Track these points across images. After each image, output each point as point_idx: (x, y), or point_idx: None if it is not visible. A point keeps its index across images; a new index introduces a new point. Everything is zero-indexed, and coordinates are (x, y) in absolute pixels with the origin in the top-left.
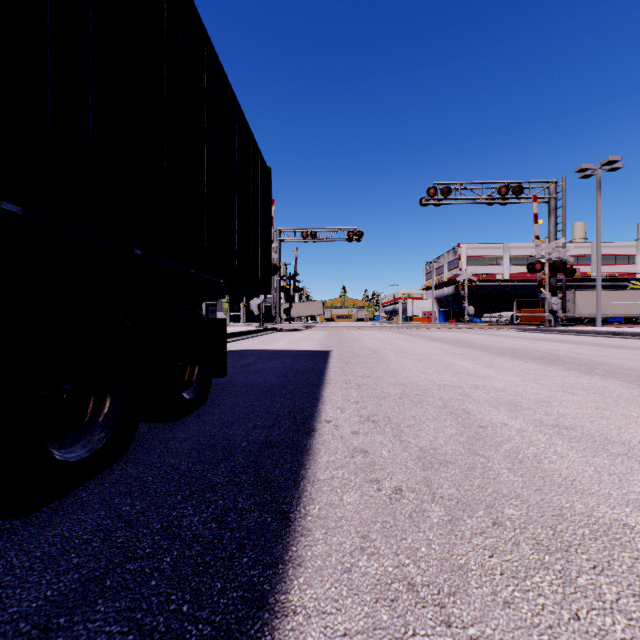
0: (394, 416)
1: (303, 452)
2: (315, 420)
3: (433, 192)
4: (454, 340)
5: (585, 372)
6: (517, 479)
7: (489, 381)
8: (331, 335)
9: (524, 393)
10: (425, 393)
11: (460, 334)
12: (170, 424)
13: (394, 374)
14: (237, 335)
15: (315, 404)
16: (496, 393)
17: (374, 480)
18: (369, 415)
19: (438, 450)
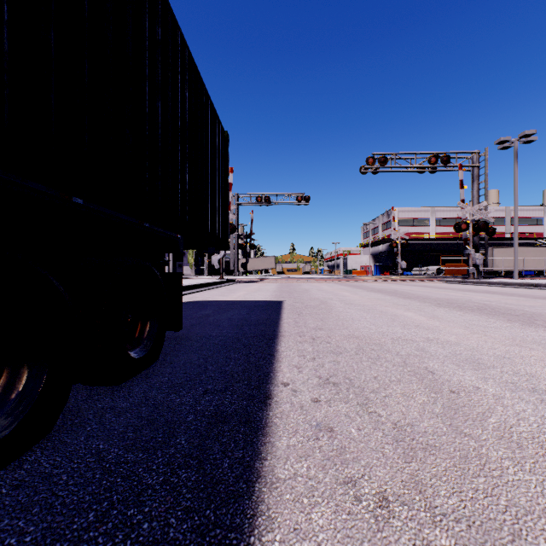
0: (355, 377)
1: (258, 431)
2: (271, 382)
3: (371, 161)
4: (392, 291)
5: (527, 323)
6: (529, 478)
7: (439, 333)
8: (282, 286)
9: (480, 347)
10: (380, 348)
11: (396, 285)
12: (113, 388)
13: (345, 326)
14: (199, 287)
15: (270, 361)
16: (452, 347)
17: (348, 480)
18: (328, 376)
19: (415, 427)
